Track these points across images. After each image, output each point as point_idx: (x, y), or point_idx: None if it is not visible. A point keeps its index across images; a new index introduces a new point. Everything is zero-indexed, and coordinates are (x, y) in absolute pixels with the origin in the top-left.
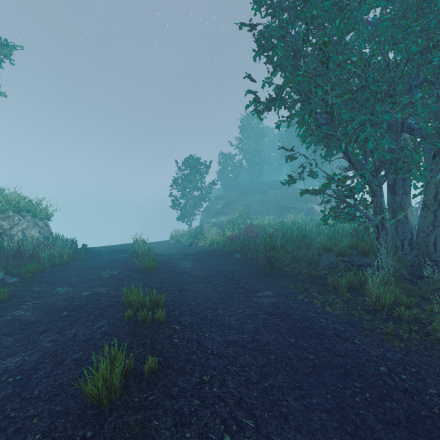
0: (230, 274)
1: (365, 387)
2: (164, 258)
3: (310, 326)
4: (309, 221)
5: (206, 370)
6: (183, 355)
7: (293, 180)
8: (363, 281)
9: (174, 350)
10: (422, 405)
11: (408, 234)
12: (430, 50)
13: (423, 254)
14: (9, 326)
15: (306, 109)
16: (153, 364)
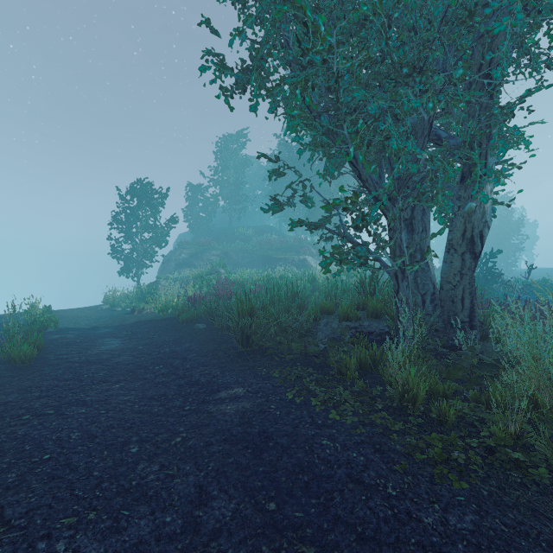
0: (180, 359)
1: None
2: (73, 335)
3: (306, 462)
4: (301, 275)
5: None
6: None
7: (280, 206)
8: (378, 357)
9: None
10: None
11: (430, 287)
12: (464, 20)
13: (448, 313)
14: None
15: (299, 75)
16: None
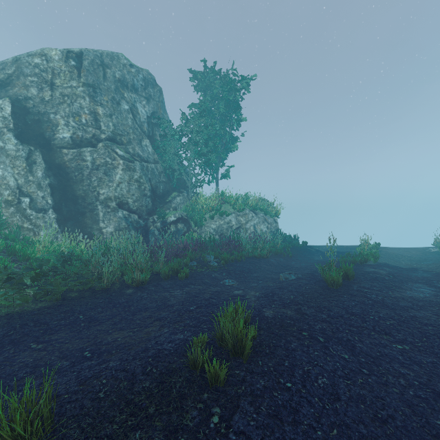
0: None
1: None
2: (385, 272)
3: None
4: None
5: None
6: None
7: None
8: None
9: None
10: None
11: None
12: None
13: None
14: (157, 302)
15: None
16: None
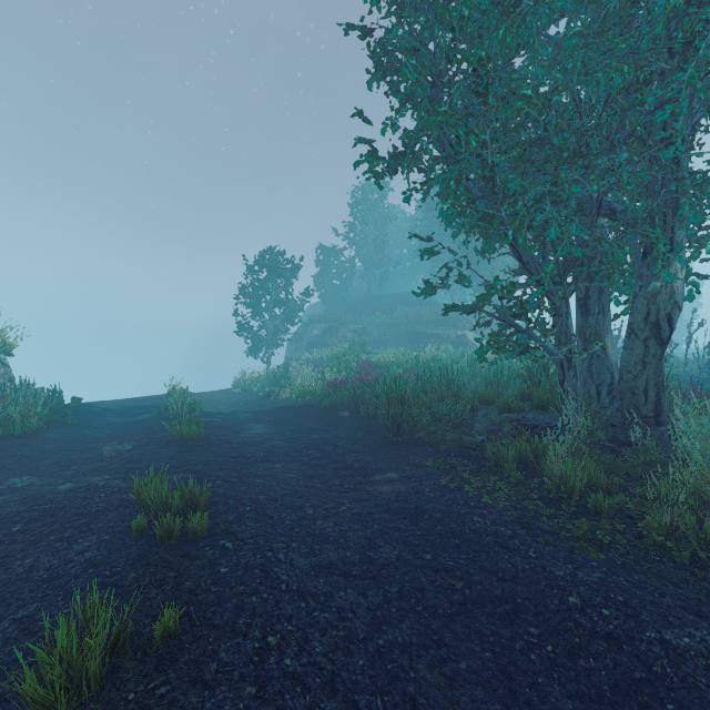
0: (330, 445)
1: (545, 634)
2: (220, 419)
3: (457, 531)
4: (458, 356)
5: (274, 624)
6: (234, 597)
7: (433, 289)
8: (540, 452)
9: (218, 590)
10: (636, 660)
11: (607, 376)
12: (639, 87)
13: (628, 406)
14: None
15: (453, 171)
16: (172, 622)
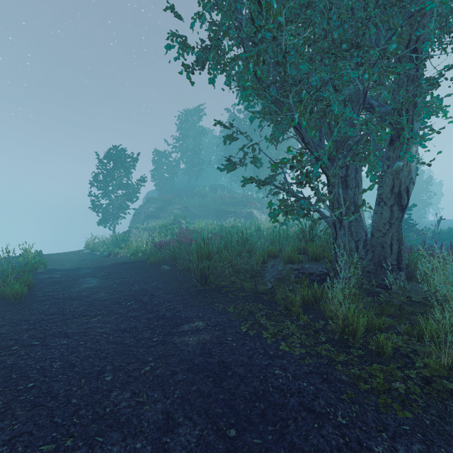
0: (148, 296)
1: None
2: (59, 275)
3: (261, 391)
4: (248, 225)
5: None
6: None
7: (233, 166)
8: (319, 295)
9: None
10: None
11: (363, 234)
12: (394, 3)
13: (378, 257)
14: None
15: (252, 50)
16: None
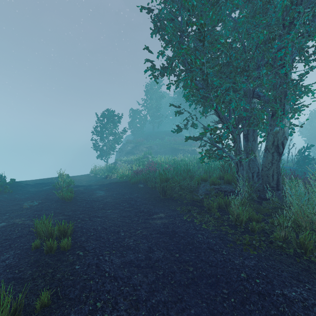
0: (134, 201)
1: (230, 292)
2: (82, 188)
3: (191, 242)
4: (192, 159)
5: (101, 296)
6: (81, 281)
7: (180, 129)
8: (228, 203)
9: (73, 278)
10: (271, 305)
11: (256, 169)
12: (270, 41)
13: (265, 182)
14: None
15: (189, 76)
16: (46, 299)
